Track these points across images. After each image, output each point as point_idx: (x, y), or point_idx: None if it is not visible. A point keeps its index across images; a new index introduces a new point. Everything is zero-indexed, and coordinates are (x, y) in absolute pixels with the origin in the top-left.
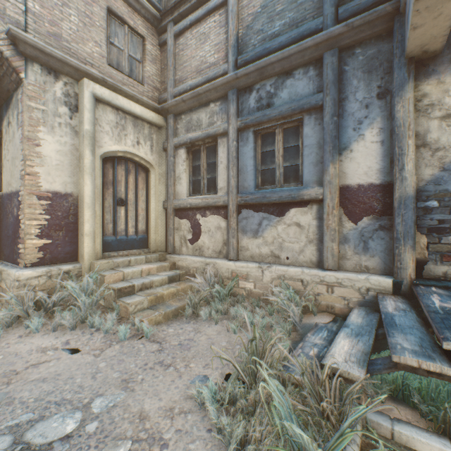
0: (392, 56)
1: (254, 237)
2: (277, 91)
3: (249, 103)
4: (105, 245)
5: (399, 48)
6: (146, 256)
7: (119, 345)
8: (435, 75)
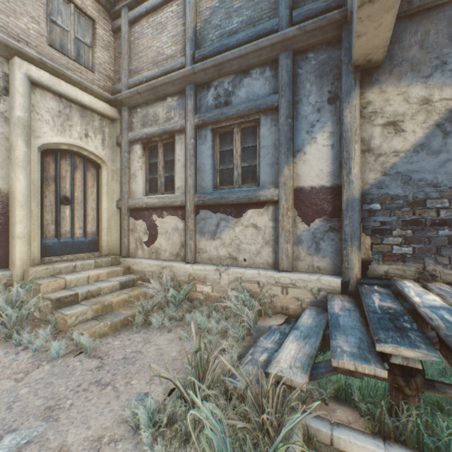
0: (341, 62)
1: (212, 238)
2: (235, 89)
3: (207, 100)
4: (45, 249)
5: (347, 56)
6: (95, 261)
7: (50, 365)
8: (378, 84)
